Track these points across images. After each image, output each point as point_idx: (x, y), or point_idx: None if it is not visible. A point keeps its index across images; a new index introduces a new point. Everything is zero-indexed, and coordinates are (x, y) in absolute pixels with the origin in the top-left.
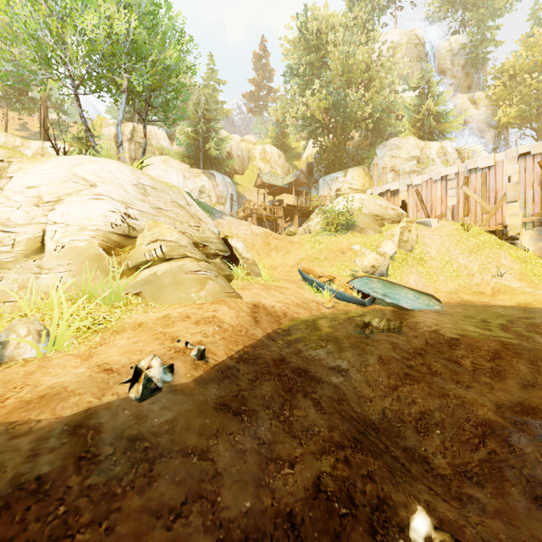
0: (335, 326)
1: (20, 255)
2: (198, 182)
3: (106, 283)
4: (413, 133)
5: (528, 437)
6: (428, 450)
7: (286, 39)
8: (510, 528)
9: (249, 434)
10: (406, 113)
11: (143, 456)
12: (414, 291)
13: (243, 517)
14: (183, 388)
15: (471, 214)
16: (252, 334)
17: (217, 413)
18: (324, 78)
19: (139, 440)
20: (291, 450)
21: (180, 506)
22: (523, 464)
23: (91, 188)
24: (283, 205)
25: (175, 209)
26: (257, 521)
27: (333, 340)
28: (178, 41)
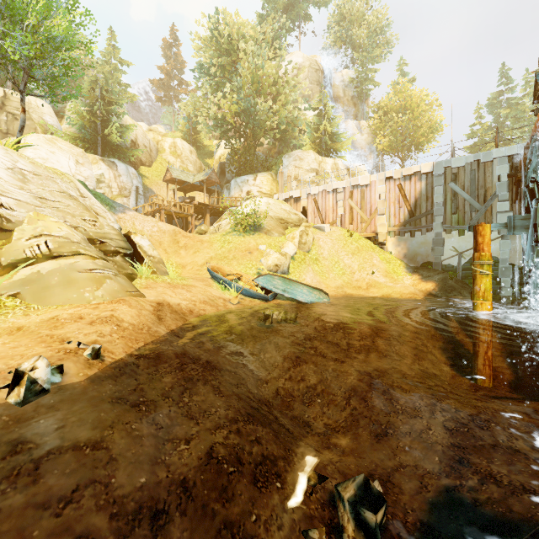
0: (240, 320)
1: None
2: (95, 170)
3: None
4: (313, 148)
5: (377, 393)
6: (310, 416)
7: (197, 35)
8: (358, 460)
9: (147, 422)
10: (308, 129)
11: (27, 457)
12: (308, 287)
13: (138, 491)
14: (74, 387)
15: (354, 223)
16: (155, 332)
17: (113, 407)
18: (236, 83)
19: (21, 443)
20: (188, 429)
21: (71, 493)
22: (372, 413)
23: None
24: (194, 203)
25: (65, 200)
26: (151, 492)
27: (236, 332)
28: (69, 11)
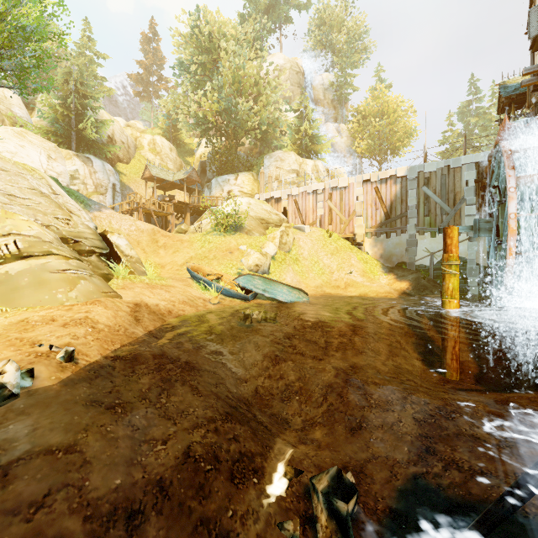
0: (220, 320)
1: None
2: (69, 165)
3: None
4: (294, 149)
5: (353, 389)
6: (288, 413)
7: (178, 32)
8: (333, 453)
9: (122, 424)
10: (289, 130)
11: None
12: (288, 287)
13: (113, 492)
14: (46, 391)
15: (333, 223)
16: (132, 333)
17: (87, 410)
18: (217, 81)
19: None
20: (165, 430)
21: (43, 498)
22: (348, 408)
23: None
24: (174, 201)
25: (36, 198)
26: (127, 493)
27: (216, 332)
28: (40, 0)
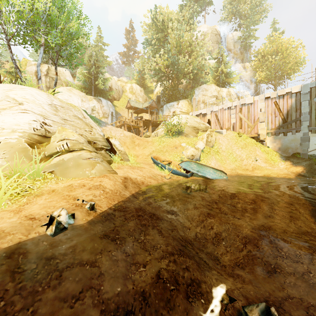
0: (171, 189)
1: None
2: (91, 104)
3: (30, 165)
4: (214, 82)
5: (266, 242)
6: (218, 253)
7: (144, 23)
8: (255, 288)
9: (120, 251)
10: (211, 71)
11: (55, 267)
12: (213, 169)
13: (116, 296)
14: (80, 227)
15: (242, 128)
16: (123, 195)
17: (101, 240)
18: (166, 48)
19: (53, 259)
20: (144, 257)
21: (79, 294)
22: (263, 256)
23: (20, 105)
24: (143, 119)
25: (76, 120)
26: (124, 298)
27: (169, 196)
28: (78, 18)
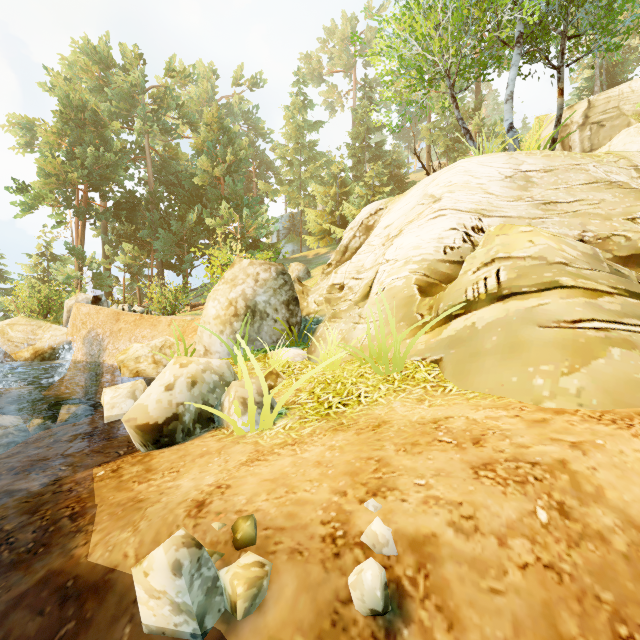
0: None
1: (353, 302)
2: None
3: (404, 339)
4: None
5: None
6: None
7: None
8: None
9: None
10: None
11: None
12: None
13: None
14: None
15: None
16: None
17: None
18: None
19: None
20: None
21: None
22: None
23: (433, 204)
24: None
25: (594, 195)
26: None
27: None
28: None
